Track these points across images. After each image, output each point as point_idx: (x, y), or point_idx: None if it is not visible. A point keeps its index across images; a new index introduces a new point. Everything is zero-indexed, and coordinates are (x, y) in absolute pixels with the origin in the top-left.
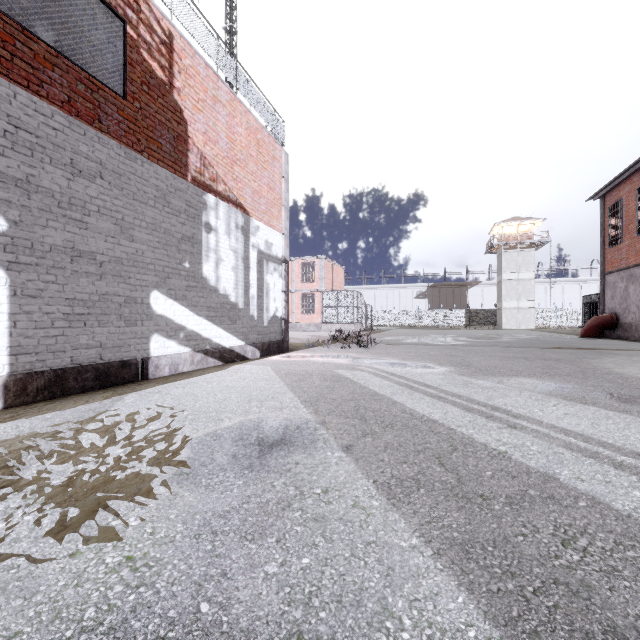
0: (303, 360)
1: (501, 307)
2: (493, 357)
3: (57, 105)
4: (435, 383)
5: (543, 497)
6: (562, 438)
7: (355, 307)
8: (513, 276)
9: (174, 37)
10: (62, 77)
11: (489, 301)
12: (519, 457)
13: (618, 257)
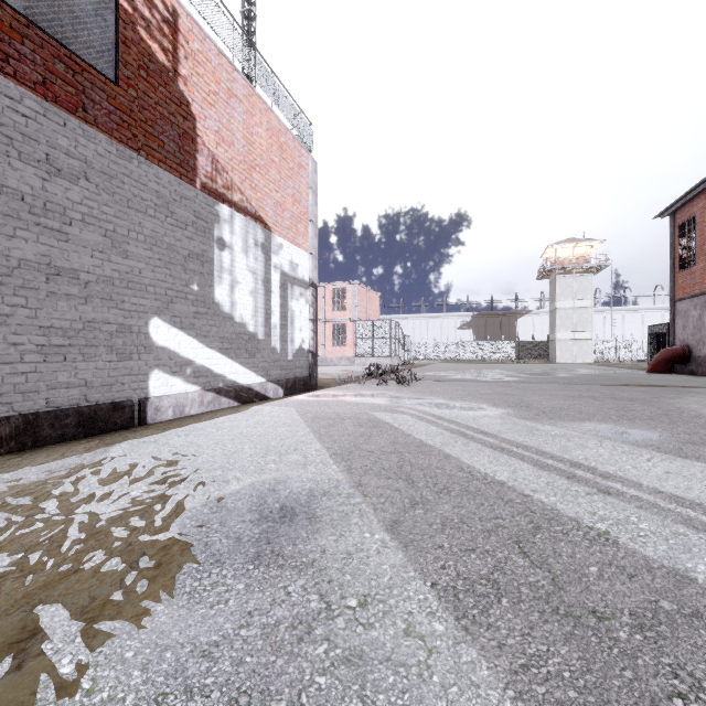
0: (333, 400)
1: (555, 339)
2: (555, 396)
3: (28, 86)
4: (493, 429)
5: (685, 614)
6: (676, 510)
7: (392, 338)
8: (568, 304)
9: (179, 15)
10: (35, 52)
11: (541, 332)
12: (628, 541)
13: (691, 282)
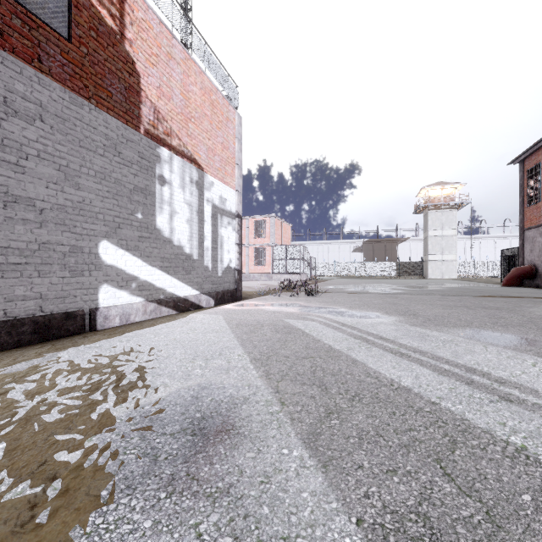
0: (255, 309)
1: (427, 260)
2: (435, 305)
3: None
4: (390, 335)
5: None
6: None
7: (301, 259)
8: (438, 233)
9: None
10: None
11: (416, 255)
12: None
13: (537, 214)
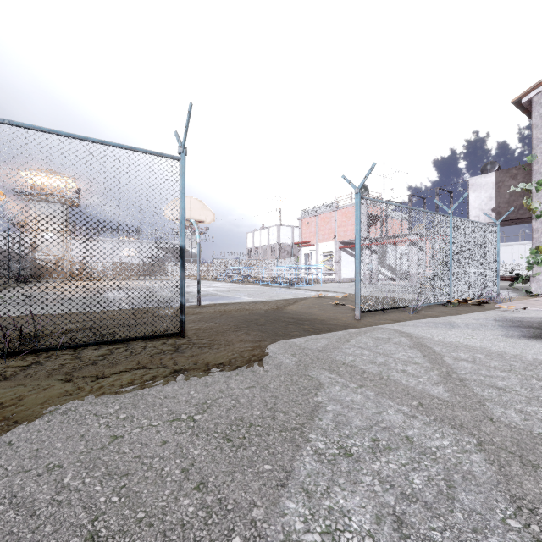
0: None
1: None
2: None
3: None
4: None
5: None
6: None
7: None
8: None
9: None
10: None
11: None
12: None
13: None
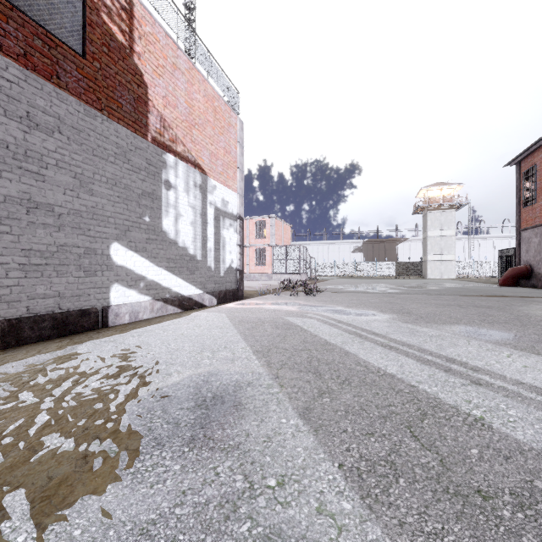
0: (256, 307)
1: (426, 260)
2: (429, 304)
3: (12, 57)
4: (382, 331)
5: None
6: (536, 398)
7: (301, 260)
8: (437, 233)
9: (134, 4)
10: (17, 30)
11: (415, 255)
12: (500, 426)
13: (532, 216)
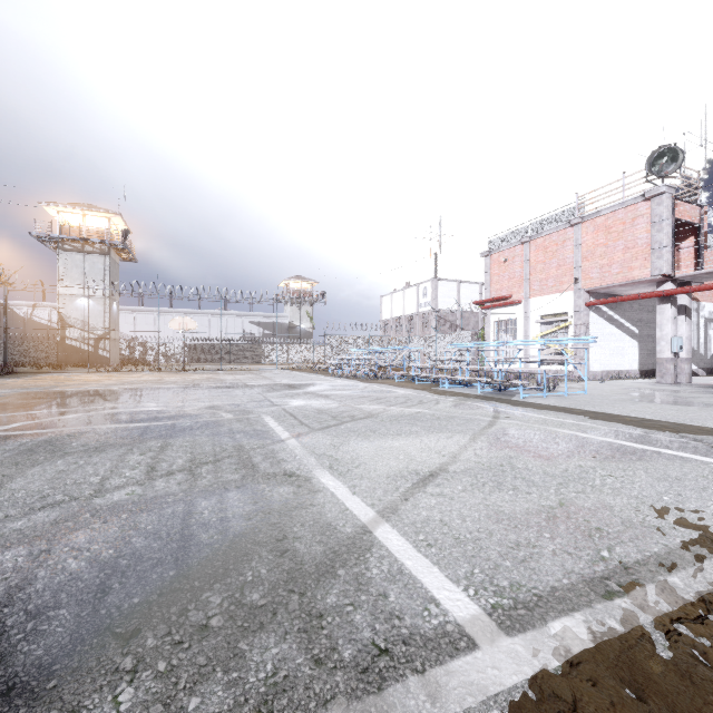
0: None
1: None
2: None
3: None
4: None
5: None
6: None
7: None
8: None
9: None
10: None
11: None
12: None
13: None
